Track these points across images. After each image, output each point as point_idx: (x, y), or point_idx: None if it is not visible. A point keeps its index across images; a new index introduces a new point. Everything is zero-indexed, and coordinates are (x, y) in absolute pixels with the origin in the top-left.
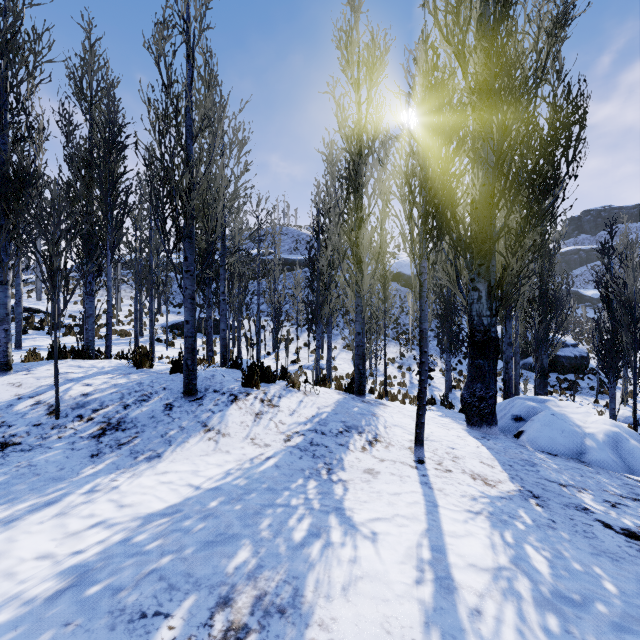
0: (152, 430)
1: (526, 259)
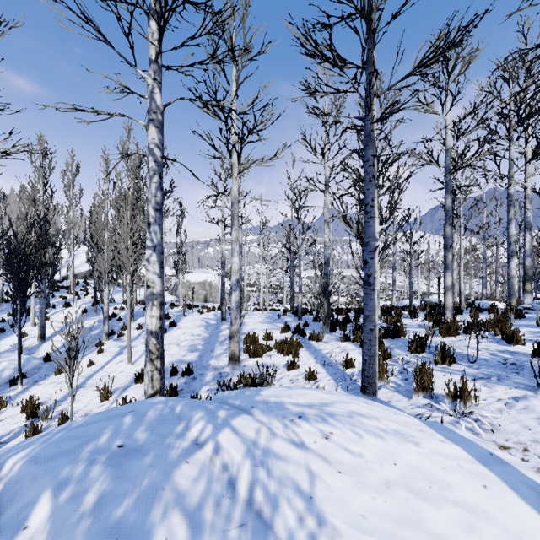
0: None
1: None
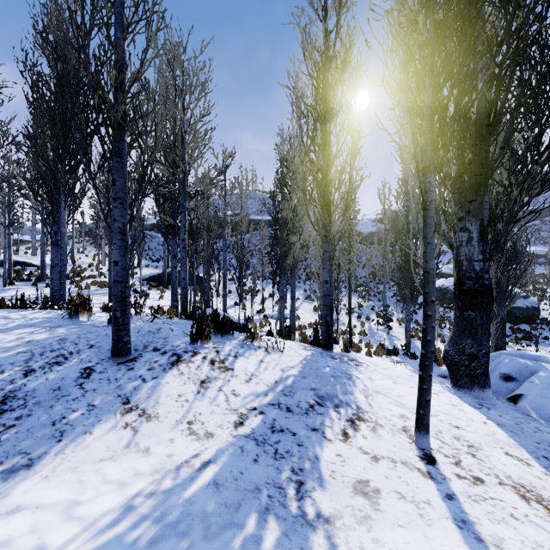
0: (43, 413)
1: (534, 190)
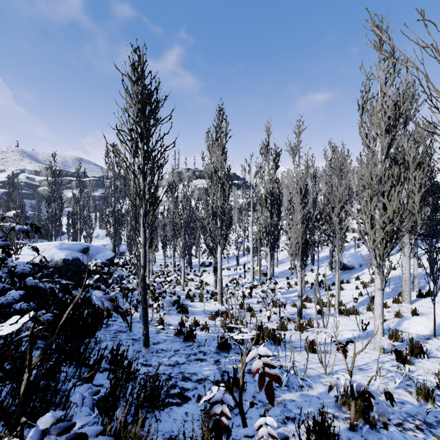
0: None
1: None
